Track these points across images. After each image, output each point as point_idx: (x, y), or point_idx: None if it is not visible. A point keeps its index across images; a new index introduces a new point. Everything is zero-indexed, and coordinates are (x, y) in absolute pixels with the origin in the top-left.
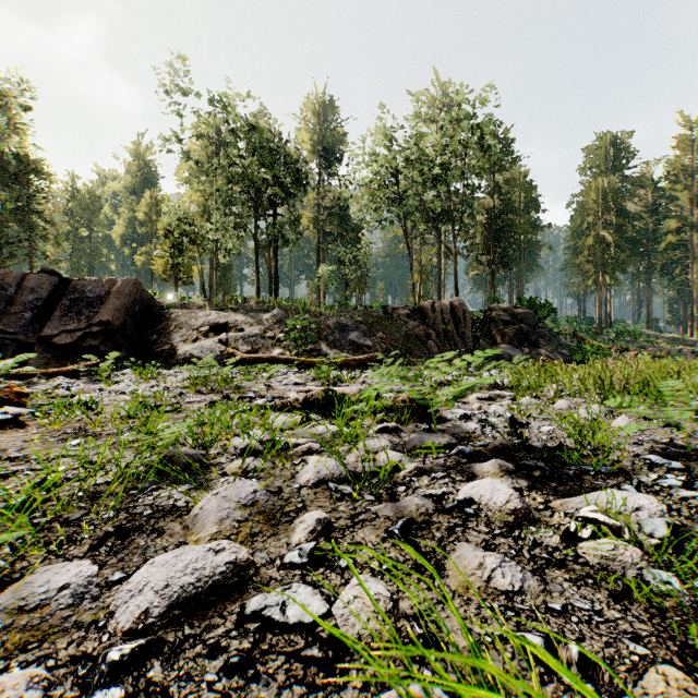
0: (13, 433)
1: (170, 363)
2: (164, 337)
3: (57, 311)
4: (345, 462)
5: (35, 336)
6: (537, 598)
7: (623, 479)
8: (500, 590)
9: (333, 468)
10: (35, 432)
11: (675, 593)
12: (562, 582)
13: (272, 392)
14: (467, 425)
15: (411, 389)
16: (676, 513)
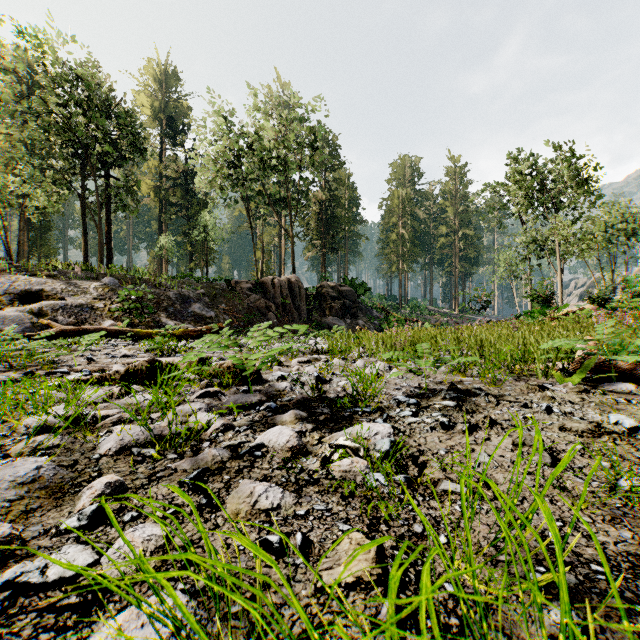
0: None
1: None
2: None
3: None
4: (152, 427)
5: None
6: (289, 509)
7: (379, 415)
8: (262, 510)
9: (138, 434)
10: None
11: (380, 486)
12: (312, 495)
13: (93, 365)
14: (279, 385)
15: (232, 356)
16: (403, 433)
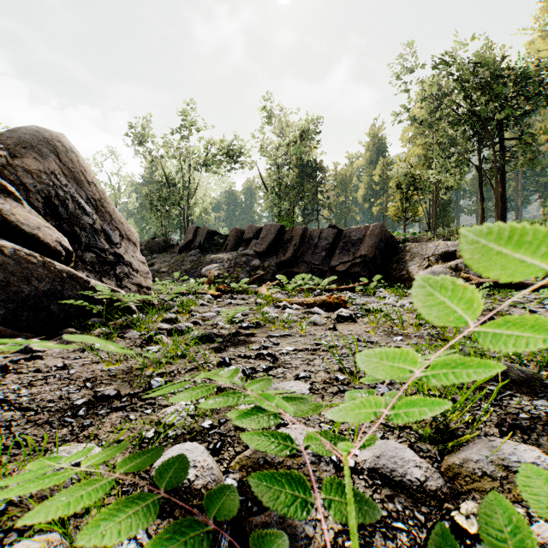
0: (353, 325)
1: (407, 285)
2: (401, 265)
3: (336, 250)
4: None
5: (326, 266)
6: None
7: None
8: None
9: None
10: (365, 326)
11: None
12: None
13: None
14: None
15: None
16: None
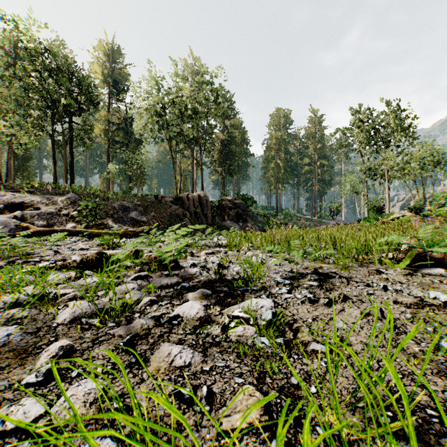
0: None
1: None
2: None
3: None
4: (97, 303)
5: None
6: (198, 366)
7: (263, 292)
8: (177, 367)
9: (86, 308)
10: None
11: (266, 347)
12: (215, 354)
13: (58, 256)
14: (191, 270)
15: (158, 250)
16: (281, 306)
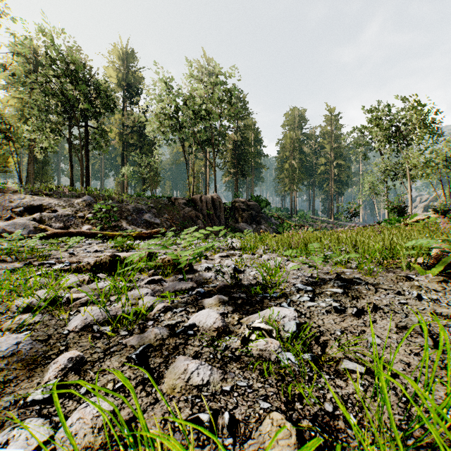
0: None
1: None
2: None
3: None
4: (109, 309)
5: None
6: (217, 385)
7: (283, 299)
8: (194, 385)
9: (98, 314)
10: None
11: (292, 364)
12: (235, 371)
13: (74, 258)
14: (206, 274)
15: (171, 253)
16: (304, 316)
